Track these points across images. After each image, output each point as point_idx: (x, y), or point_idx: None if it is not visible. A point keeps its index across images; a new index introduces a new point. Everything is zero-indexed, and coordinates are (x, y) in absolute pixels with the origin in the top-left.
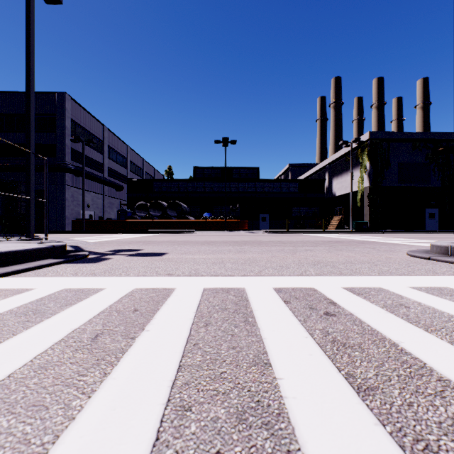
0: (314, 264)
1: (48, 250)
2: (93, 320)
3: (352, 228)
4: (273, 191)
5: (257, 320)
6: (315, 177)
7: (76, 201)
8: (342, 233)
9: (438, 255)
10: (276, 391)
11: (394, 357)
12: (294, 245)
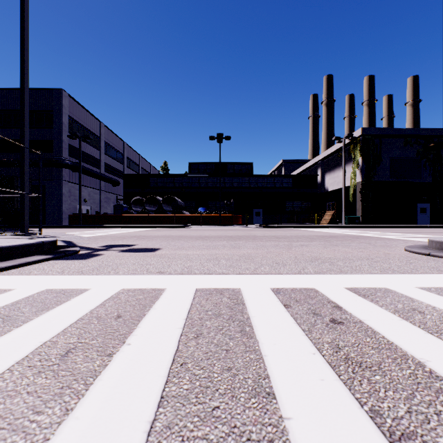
0: (312, 261)
1: (37, 245)
2: (69, 329)
3: (345, 222)
4: (267, 187)
5: (255, 329)
6: (308, 173)
7: (73, 196)
8: (335, 228)
9: (438, 250)
10: (284, 439)
11: (425, 383)
12: (289, 240)
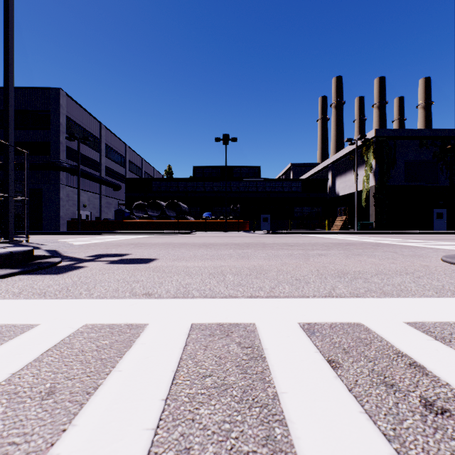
0: (339, 277)
1: (2, 257)
2: None
3: (357, 228)
4: (275, 191)
5: (292, 434)
6: (317, 177)
7: (72, 201)
8: (347, 234)
9: None
10: None
11: None
12: (303, 248)
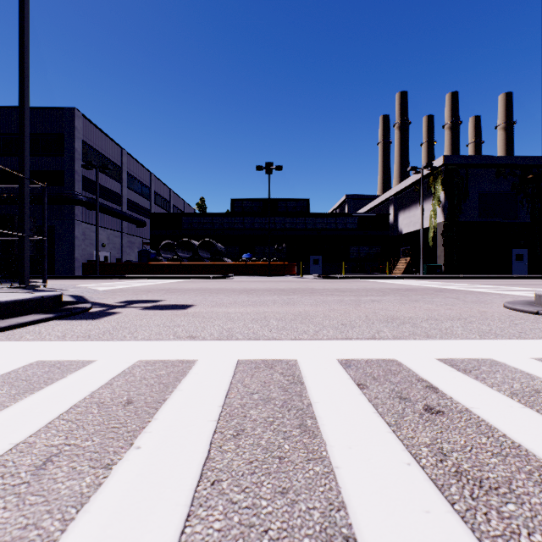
0: (388, 322)
1: (34, 302)
2: (55, 423)
3: (423, 272)
4: (327, 228)
5: (319, 423)
6: (377, 211)
7: (89, 240)
8: (411, 279)
9: None
10: None
11: None
12: (356, 293)
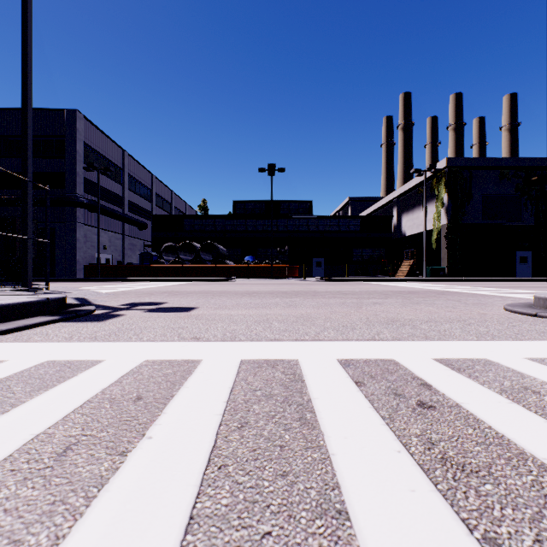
0: (388, 324)
1: (40, 304)
2: (71, 416)
3: (427, 274)
4: (329, 230)
5: (318, 416)
6: (380, 213)
7: (90, 242)
8: (414, 281)
9: (546, 310)
10: None
11: None
12: (358, 296)
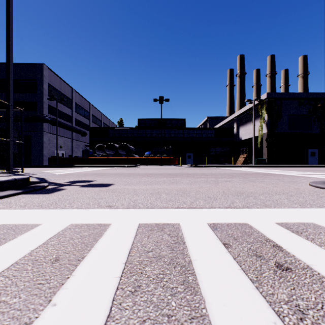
0: (237, 195)
1: (10, 182)
2: None
3: (254, 163)
4: (196, 136)
5: (198, 279)
6: (226, 126)
7: (52, 144)
8: (247, 167)
9: None
10: None
11: None
12: (215, 176)
